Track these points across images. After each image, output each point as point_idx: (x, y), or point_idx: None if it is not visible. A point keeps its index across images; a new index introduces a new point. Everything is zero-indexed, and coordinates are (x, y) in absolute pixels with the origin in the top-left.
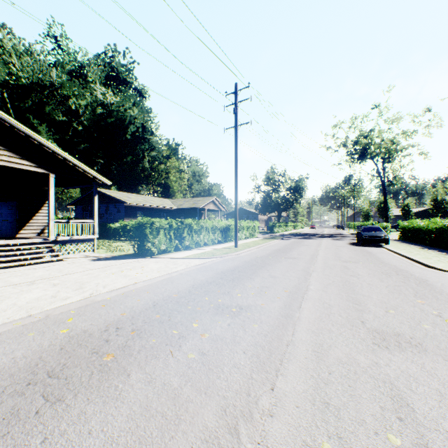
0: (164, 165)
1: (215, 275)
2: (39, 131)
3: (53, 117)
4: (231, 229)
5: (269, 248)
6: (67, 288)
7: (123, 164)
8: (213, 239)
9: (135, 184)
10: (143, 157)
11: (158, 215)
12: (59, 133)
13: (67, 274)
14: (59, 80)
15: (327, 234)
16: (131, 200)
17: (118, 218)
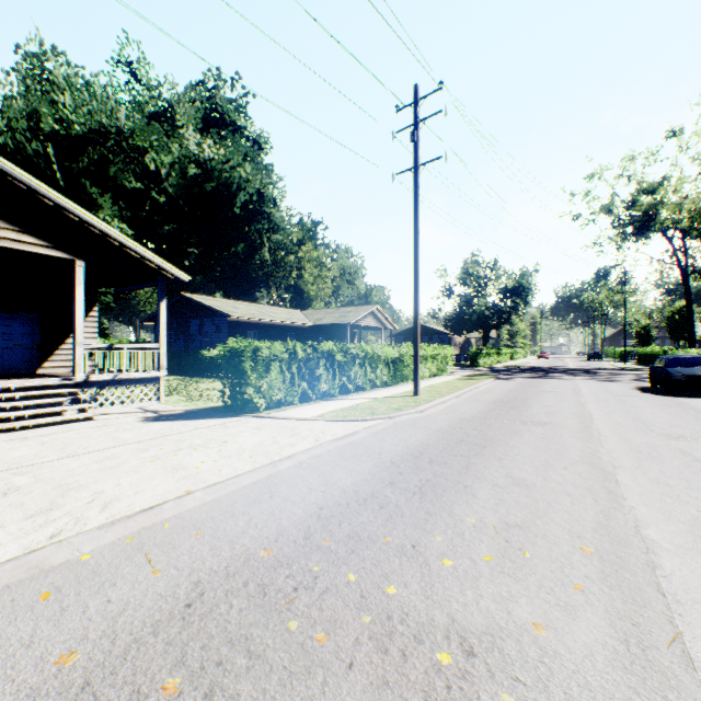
0: (295, 257)
1: (377, 472)
2: (100, 205)
3: (121, 182)
4: (405, 360)
5: (479, 397)
6: (18, 507)
7: (231, 256)
8: (372, 379)
9: (249, 288)
10: (260, 243)
11: (282, 337)
12: (132, 208)
13: (67, 457)
14: (130, 125)
15: (576, 368)
16: (239, 312)
17: (218, 342)
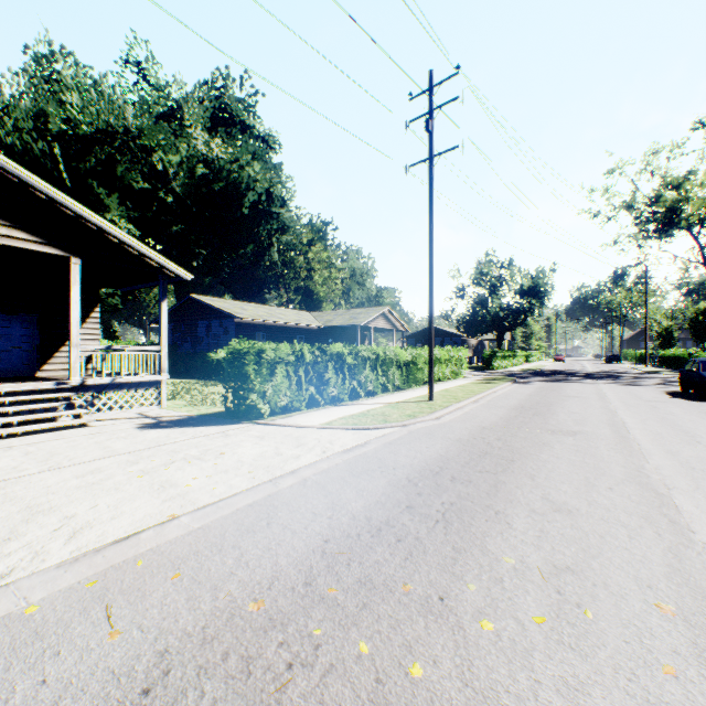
0: (305, 258)
1: (392, 492)
2: (107, 205)
3: (128, 183)
4: (418, 363)
5: (498, 402)
6: None
7: (240, 257)
8: (383, 383)
9: (259, 289)
10: (269, 244)
11: (291, 339)
12: (139, 209)
13: (48, 470)
14: (138, 124)
15: (595, 371)
16: (247, 313)
17: (225, 344)
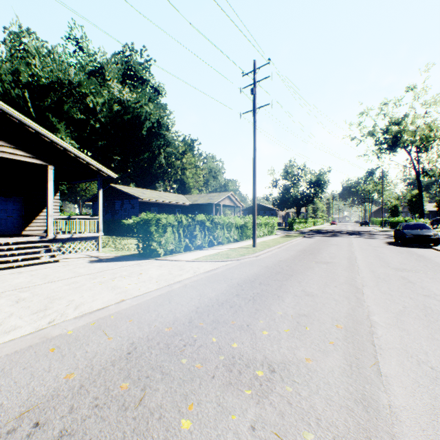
0: (180, 161)
1: (229, 289)
2: (58, 129)
3: (71, 115)
4: (248, 226)
5: (292, 248)
6: (27, 308)
7: (140, 161)
8: (228, 237)
9: (152, 181)
10: (159, 153)
11: (173, 211)
12: (78, 131)
13: (48, 282)
14: (77, 79)
15: (352, 231)
16: (146, 196)
17: (132, 214)
